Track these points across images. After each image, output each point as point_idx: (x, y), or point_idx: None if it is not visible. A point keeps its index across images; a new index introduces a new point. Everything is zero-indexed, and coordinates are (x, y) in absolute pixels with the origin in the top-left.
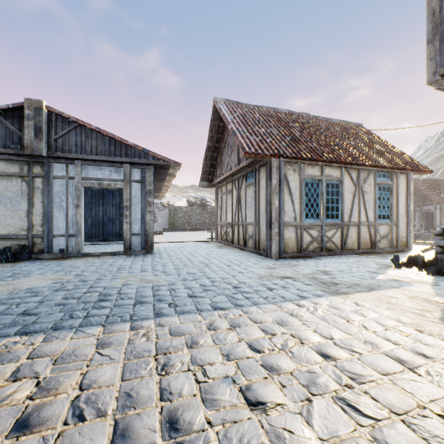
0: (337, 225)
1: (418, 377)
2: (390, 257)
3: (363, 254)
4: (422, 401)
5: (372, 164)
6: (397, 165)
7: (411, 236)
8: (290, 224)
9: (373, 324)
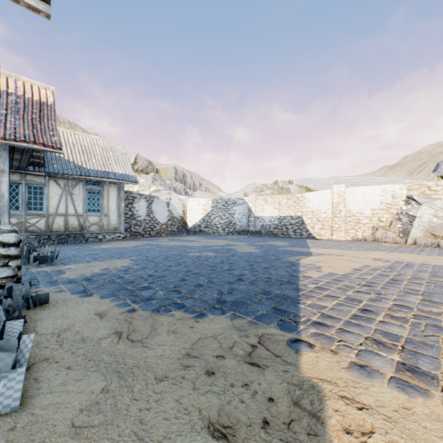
0: None
1: (317, 310)
2: None
3: None
4: (313, 302)
5: None
6: None
7: None
8: None
9: (378, 349)
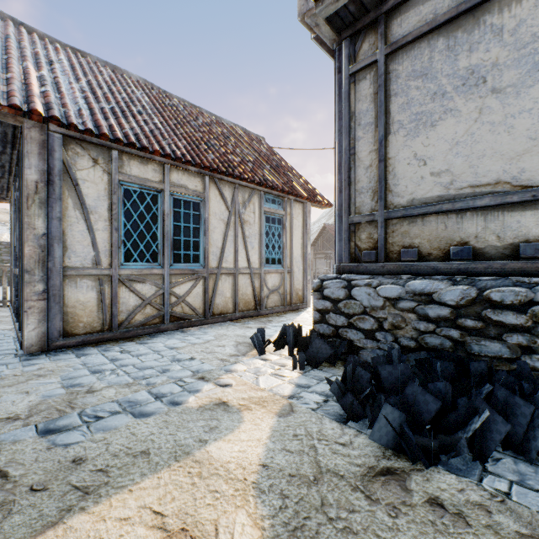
0: (196, 273)
1: None
2: (276, 321)
3: (241, 320)
4: None
5: (256, 180)
6: (292, 189)
7: (309, 288)
8: (82, 272)
9: None
